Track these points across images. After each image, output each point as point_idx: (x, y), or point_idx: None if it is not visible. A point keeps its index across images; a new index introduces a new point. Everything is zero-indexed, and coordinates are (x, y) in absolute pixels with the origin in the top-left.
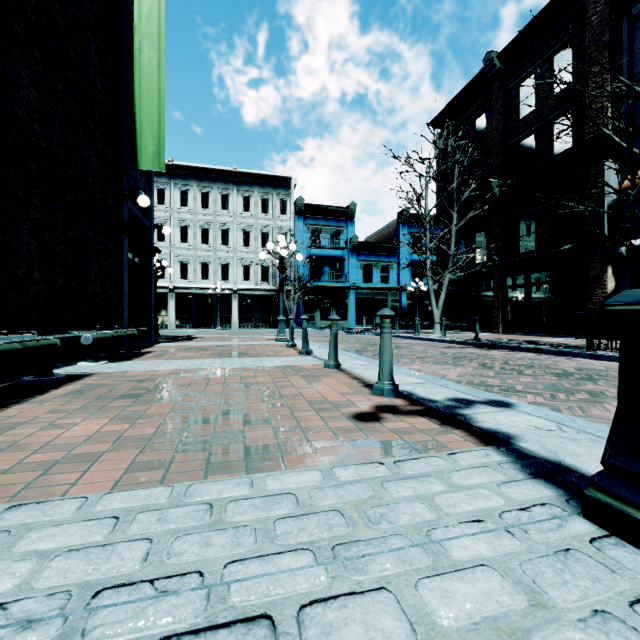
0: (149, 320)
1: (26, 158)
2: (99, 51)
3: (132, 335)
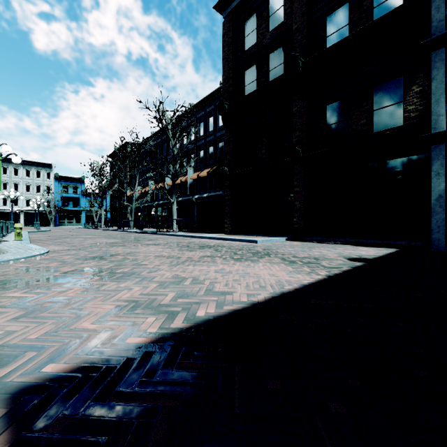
0: None
1: None
2: None
3: None
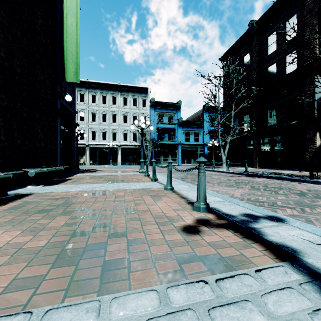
0: (73, 161)
1: None
2: (43, 17)
3: (60, 170)
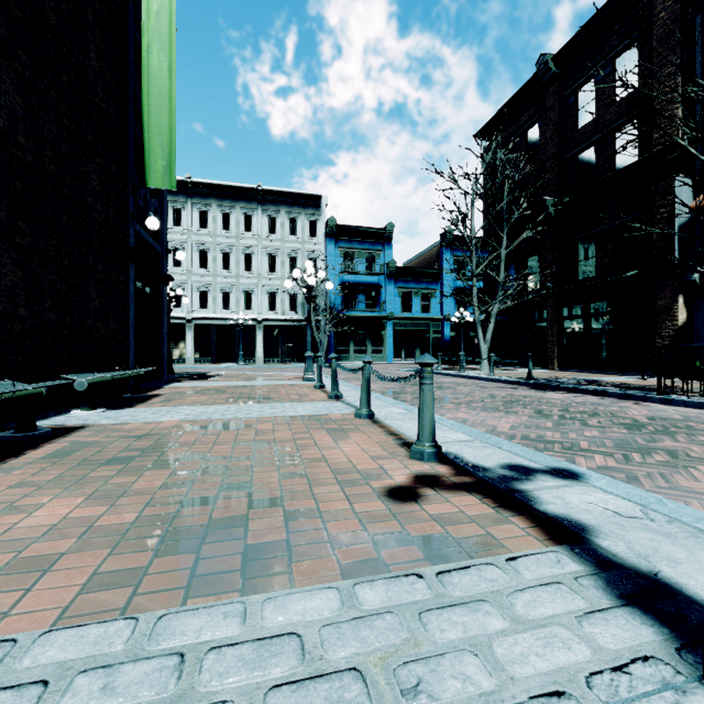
0: (161, 356)
1: (9, 175)
2: (100, 53)
3: (138, 376)
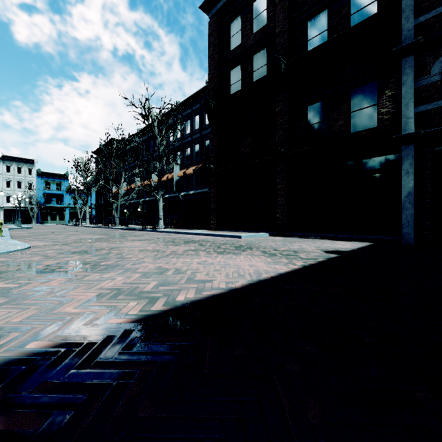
0: None
1: None
2: None
3: None
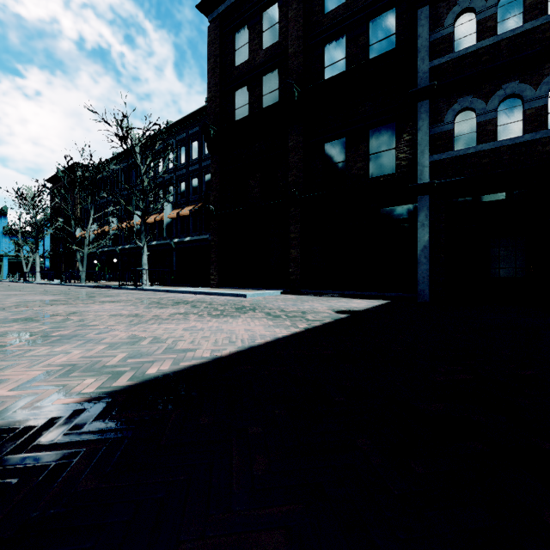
0: None
1: None
2: None
3: None
